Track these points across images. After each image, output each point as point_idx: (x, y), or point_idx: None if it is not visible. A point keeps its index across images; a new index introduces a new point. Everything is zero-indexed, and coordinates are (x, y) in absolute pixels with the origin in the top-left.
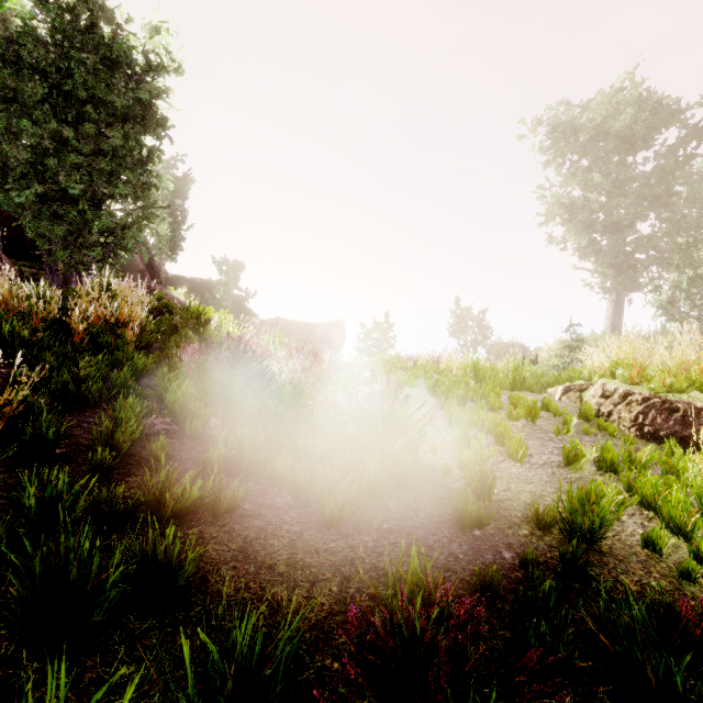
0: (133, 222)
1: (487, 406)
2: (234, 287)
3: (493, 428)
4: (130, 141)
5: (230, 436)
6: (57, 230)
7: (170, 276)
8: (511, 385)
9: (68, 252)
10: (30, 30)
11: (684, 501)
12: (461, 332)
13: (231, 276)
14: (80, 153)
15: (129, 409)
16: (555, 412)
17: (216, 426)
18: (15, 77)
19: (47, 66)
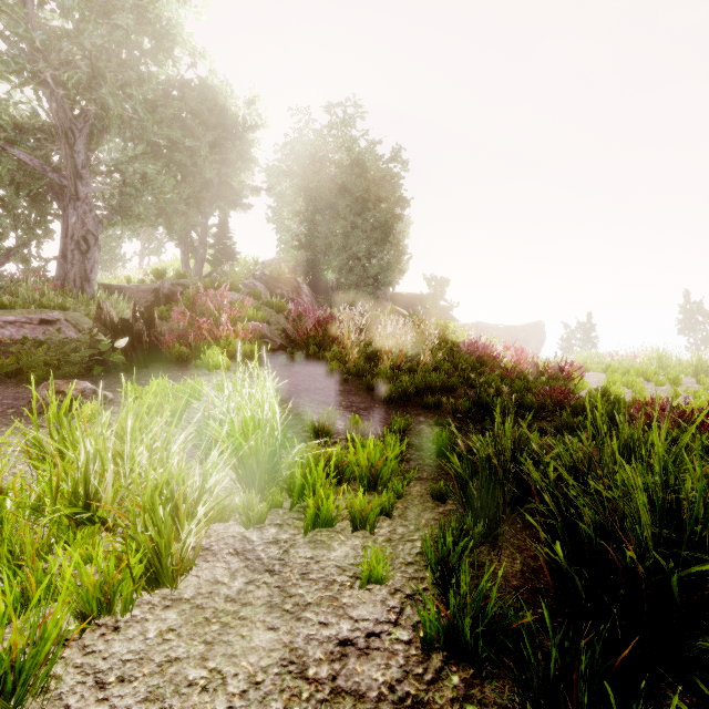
0: (389, 267)
1: (639, 377)
2: (440, 298)
3: (630, 383)
4: (387, 215)
5: (495, 373)
6: (351, 278)
7: (391, 293)
8: (693, 372)
9: (356, 290)
10: (343, 169)
11: (702, 402)
12: (689, 329)
13: (438, 289)
14: (362, 229)
15: (461, 362)
16: (705, 385)
17: (490, 370)
18: (336, 198)
19: (350, 186)
